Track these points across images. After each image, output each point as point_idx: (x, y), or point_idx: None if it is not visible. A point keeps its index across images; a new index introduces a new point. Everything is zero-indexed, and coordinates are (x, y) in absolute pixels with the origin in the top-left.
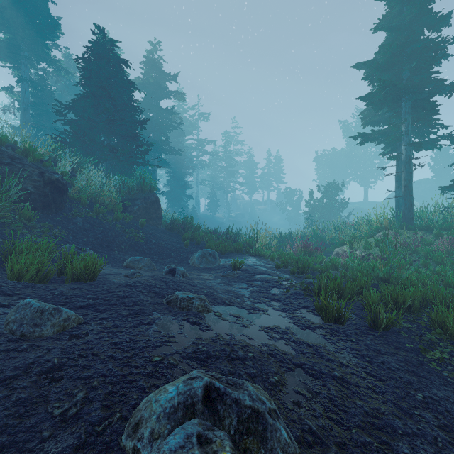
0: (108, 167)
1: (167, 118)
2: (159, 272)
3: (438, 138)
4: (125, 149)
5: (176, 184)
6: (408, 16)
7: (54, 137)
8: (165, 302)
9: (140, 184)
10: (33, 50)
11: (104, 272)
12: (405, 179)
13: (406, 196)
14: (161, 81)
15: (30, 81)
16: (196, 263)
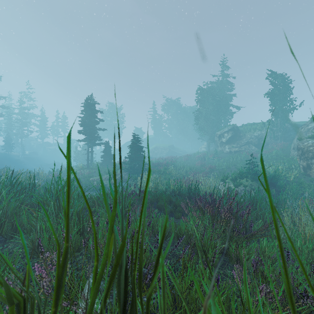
0: None
1: None
2: None
3: (99, 144)
4: None
5: None
6: (86, 116)
7: None
8: None
9: None
10: None
11: None
12: (87, 155)
13: (88, 160)
14: None
15: None
16: None
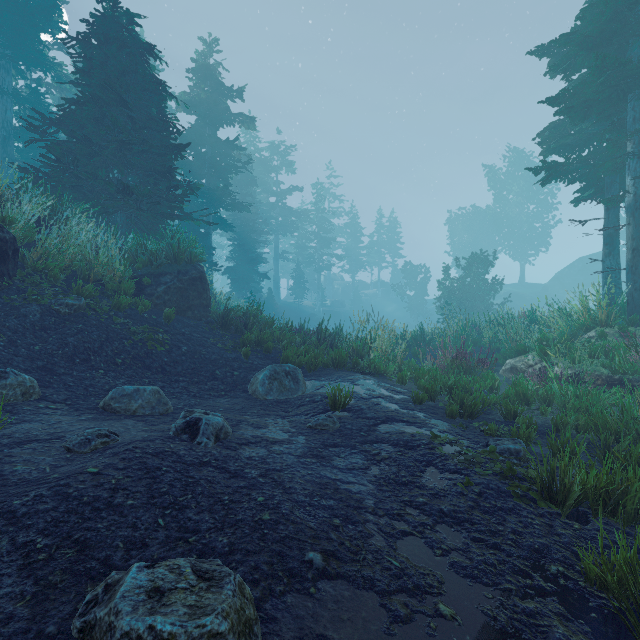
0: (124, 222)
1: (229, 155)
2: (170, 424)
3: None
4: (145, 188)
5: (244, 257)
6: None
7: (23, 169)
8: (75, 629)
9: (172, 248)
10: (19, 46)
11: (28, 432)
12: (634, 237)
13: (636, 267)
14: (219, 100)
15: (14, 95)
16: (259, 392)
